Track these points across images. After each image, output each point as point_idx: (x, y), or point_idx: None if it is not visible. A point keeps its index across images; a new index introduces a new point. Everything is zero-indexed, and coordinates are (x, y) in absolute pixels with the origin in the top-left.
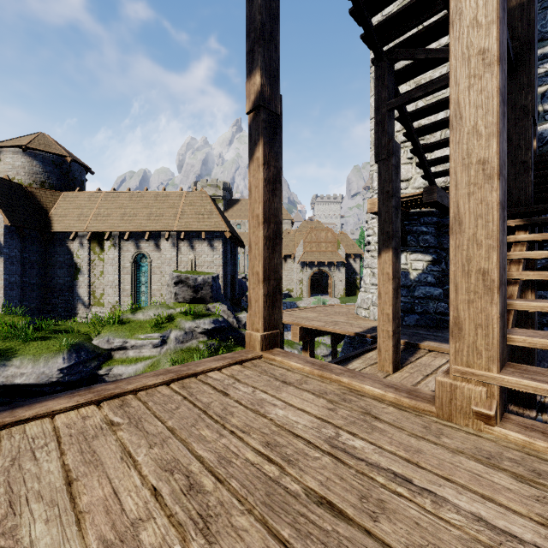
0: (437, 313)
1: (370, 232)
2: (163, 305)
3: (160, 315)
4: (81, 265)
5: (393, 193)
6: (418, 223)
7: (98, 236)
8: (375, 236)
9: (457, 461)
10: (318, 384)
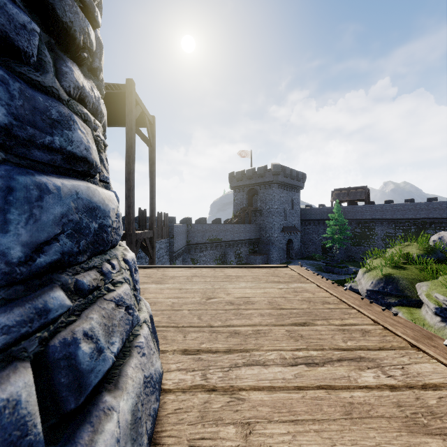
0: None
1: None
2: None
3: None
4: None
5: None
6: None
7: None
8: None
9: None
10: None
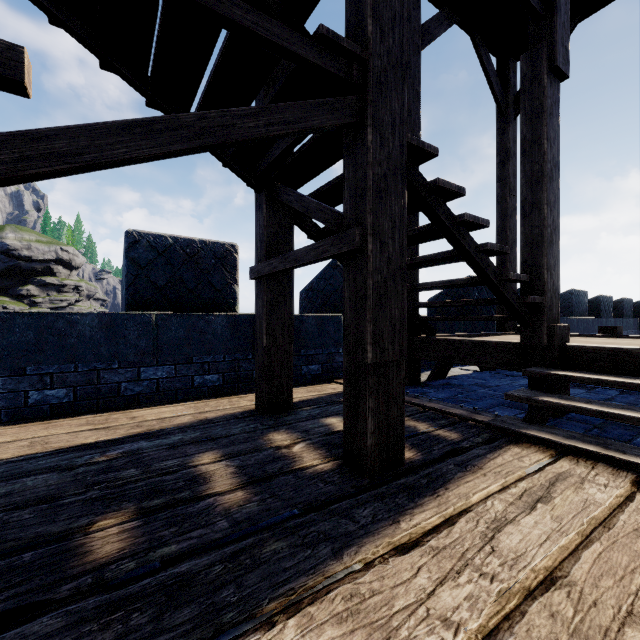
0: None
1: None
2: None
3: None
4: None
5: None
6: None
7: None
8: None
9: None
10: None
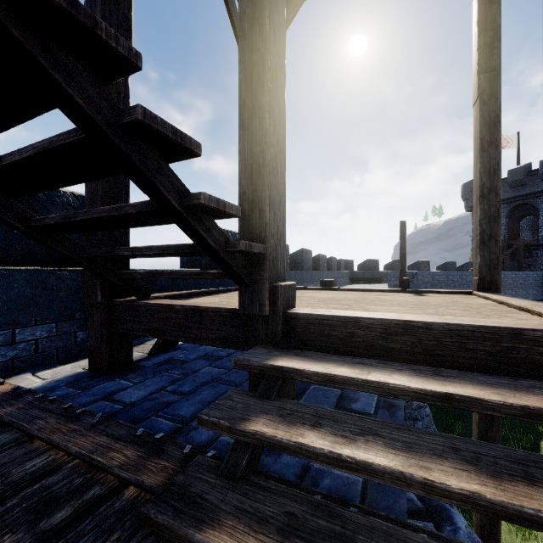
0: None
1: None
2: None
3: None
4: None
5: None
6: None
7: None
8: None
9: None
10: None
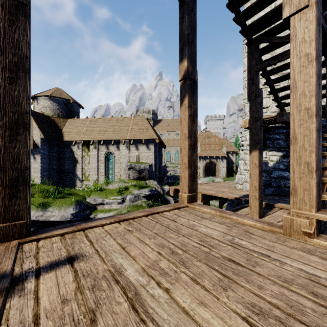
0: (285, 187)
1: (243, 139)
2: (122, 181)
3: (121, 186)
4: (78, 158)
5: (258, 118)
6: (273, 133)
7: (86, 143)
8: (246, 141)
9: (293, 251)
10: (220, 219)
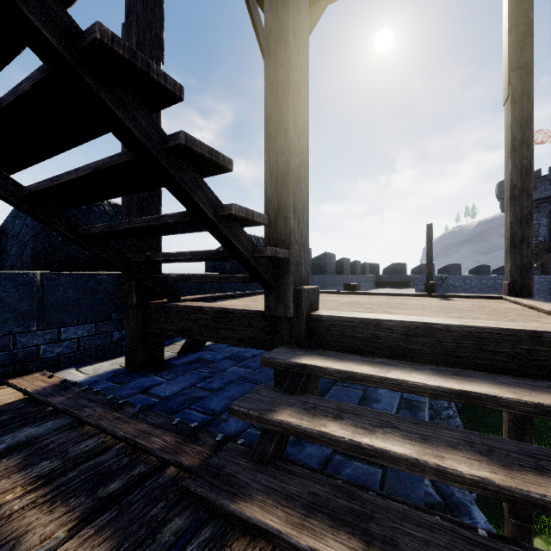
0: None
1: None
2: None
3: None
4: None
5: None
6: None
7: None
8: None
9: None
10: None
